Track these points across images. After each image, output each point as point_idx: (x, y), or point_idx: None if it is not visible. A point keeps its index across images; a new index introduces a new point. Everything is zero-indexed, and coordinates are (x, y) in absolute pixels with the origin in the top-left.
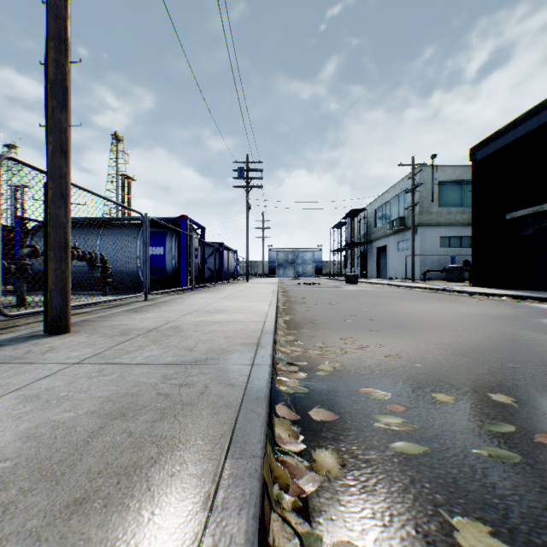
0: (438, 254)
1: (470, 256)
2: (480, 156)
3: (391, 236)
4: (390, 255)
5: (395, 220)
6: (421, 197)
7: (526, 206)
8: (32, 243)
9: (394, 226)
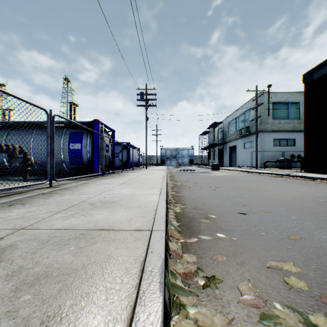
0: (272, 150)
1: (293, 152)
2: (317, 76)
3: (240, 139)
4: (238, 152)
5: (243, 128)
6: (261, 112)
7: None
8: None
9: (242, 133)
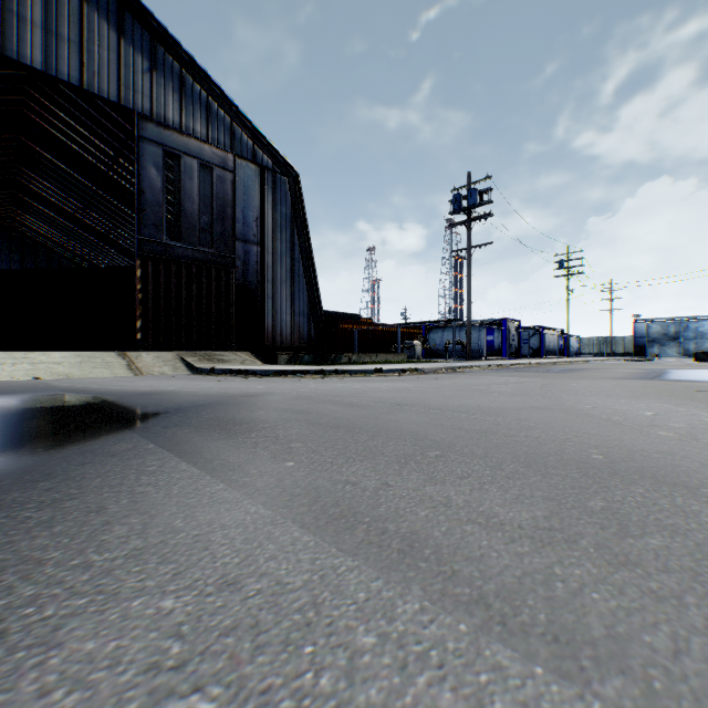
0: None
1: None
2: None
3: None
4: None
5: None
6: None
7: None
8: (429, 336)
9: None
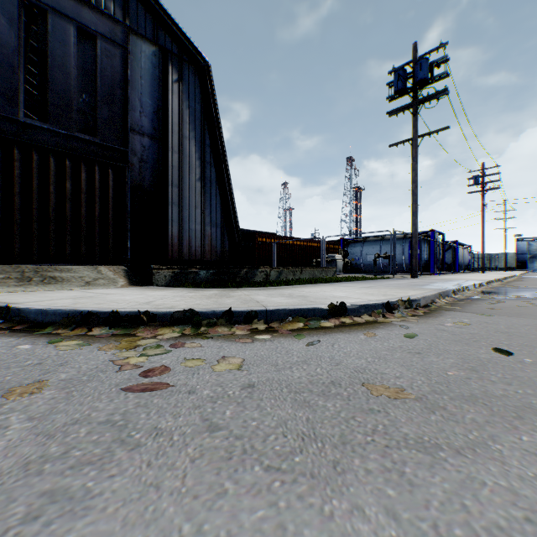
0: None
1: None
2: None
3: None
4: None
5: None
6: None
7: None
8: (347, 250)
9: None
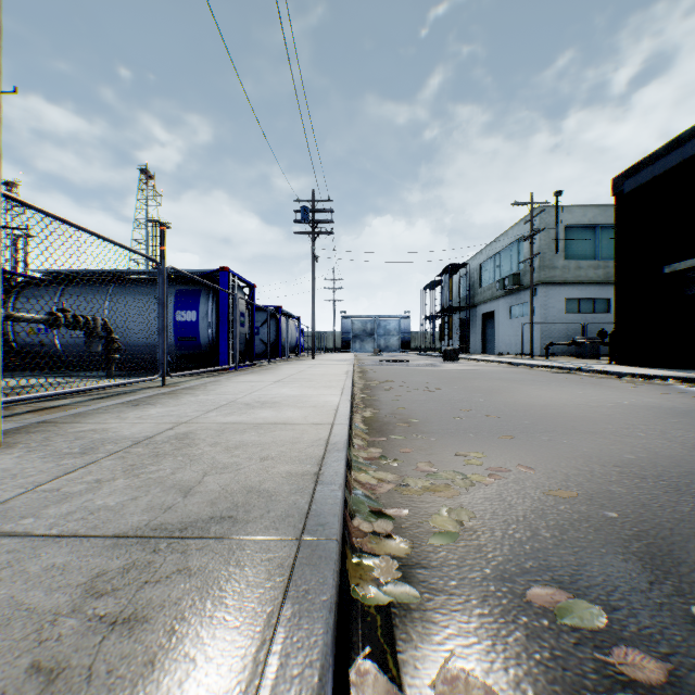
0: (565, 322)
1: (606, 325)
2: (630, 187)
3: (502, 298)
4: (499, 324)
5: (507, 277)
6: (542, 246)
7: (694, 254)
8: (17, 305)
9: (505, 286)
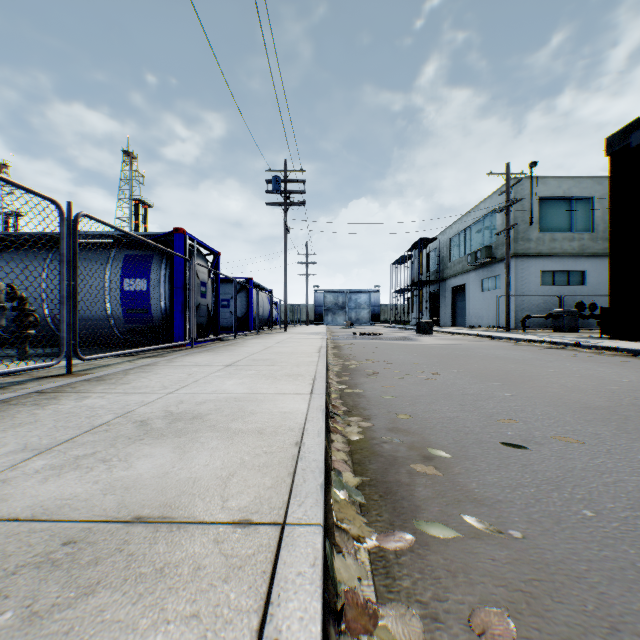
0: (539, 294)
1: (581, 297)
2: (639, 140)
3: (473, 272)
4: (470, 297)
5: (479, 250)
6: (516, 218)
7: None
8: None
9: (478, 259)
